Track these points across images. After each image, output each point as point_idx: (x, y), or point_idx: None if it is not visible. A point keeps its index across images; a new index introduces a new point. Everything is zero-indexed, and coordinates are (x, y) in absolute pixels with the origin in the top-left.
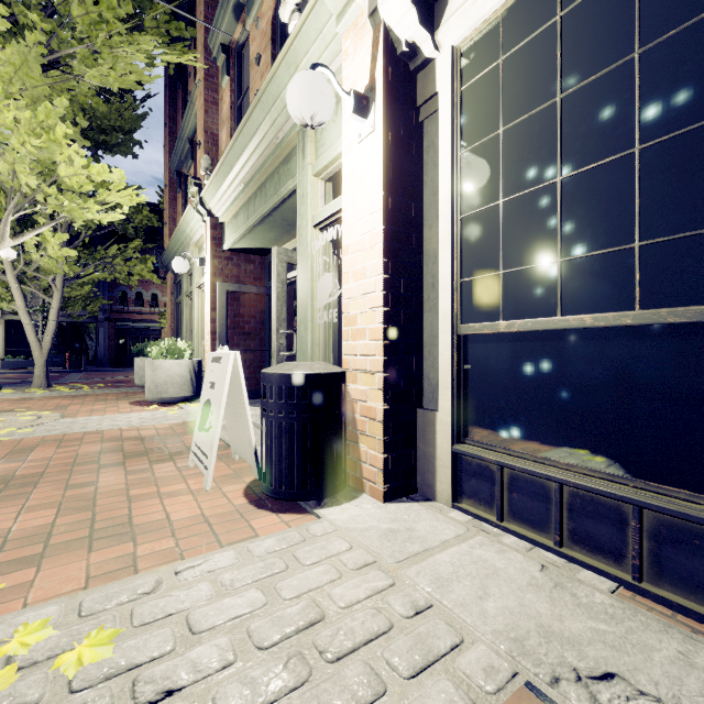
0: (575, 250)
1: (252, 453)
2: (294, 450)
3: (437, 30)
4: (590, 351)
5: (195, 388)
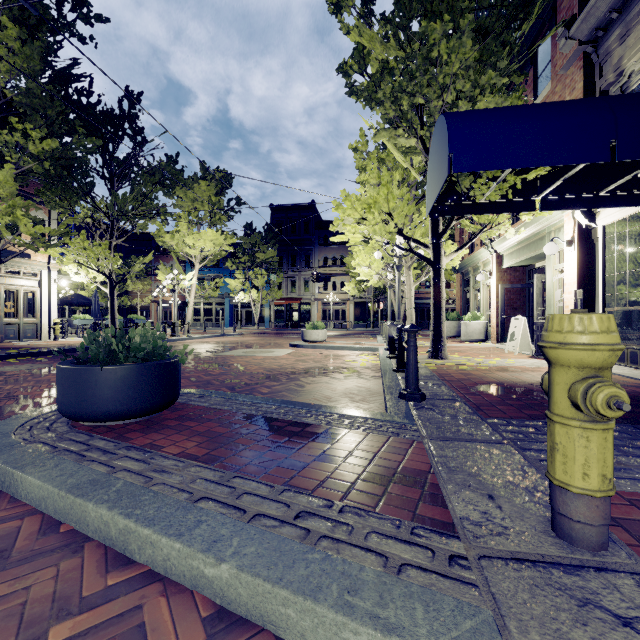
0: (630, 290)
1: (530, 347)
2: None
3: (596, 221)
4: (634, 315)
5: (485, 336)
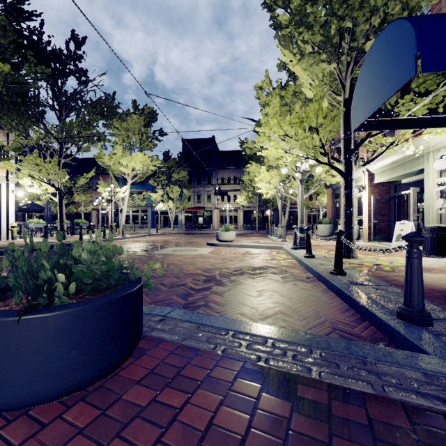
0: None
1: None
2: (434, 244)
3: None
4: None
5: (358, 236)
